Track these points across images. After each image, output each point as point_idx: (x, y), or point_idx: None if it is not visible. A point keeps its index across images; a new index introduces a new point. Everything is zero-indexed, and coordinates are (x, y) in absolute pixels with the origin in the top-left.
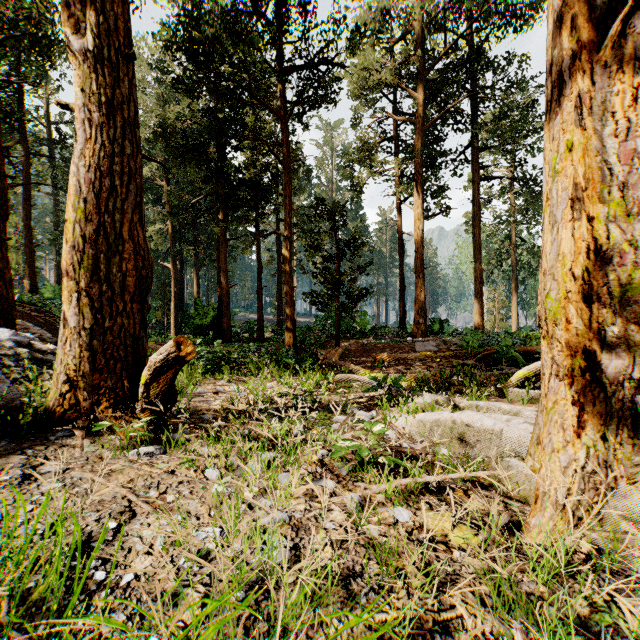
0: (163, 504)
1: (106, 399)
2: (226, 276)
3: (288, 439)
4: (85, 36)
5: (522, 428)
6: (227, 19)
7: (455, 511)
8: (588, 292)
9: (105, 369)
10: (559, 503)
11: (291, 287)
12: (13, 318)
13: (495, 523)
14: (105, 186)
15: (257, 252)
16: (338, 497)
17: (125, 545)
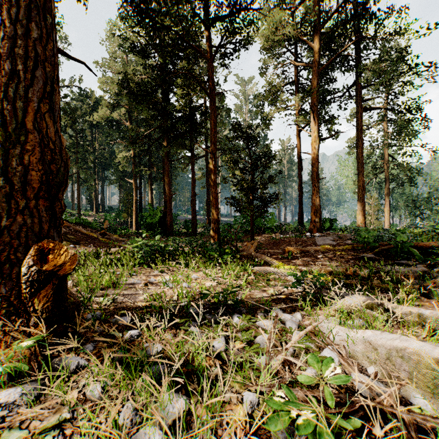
0: None
1: None
2: (169, 187)
3: (206, 361)
4: None
5: None
6: None
7: None
8: None
9: None
10: None
11: (216, 193)
12: None
13: None
14: (5, 70)
15: (191, 169)
16: None
17: None
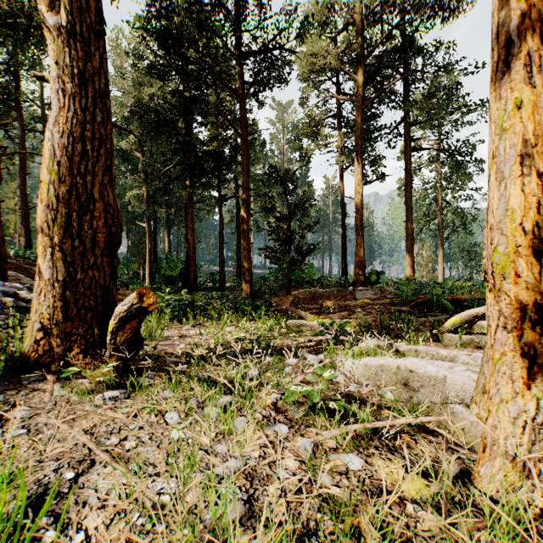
0: (121, 453)
1: (77, 345)
2: (193, 234)
3: (244, 382)
4: (59, 14)
5: (465, 375)
6: (192, 9)
7: (404, 458)
8: (537, 246)
9: (77, 318)
10: (509, 453)
11: (248, 243)
12: (5, 270)
13: (446, 473)
14: (77, 150)
15: (219, 213)
16: (291, 443)
17: (80, 499)
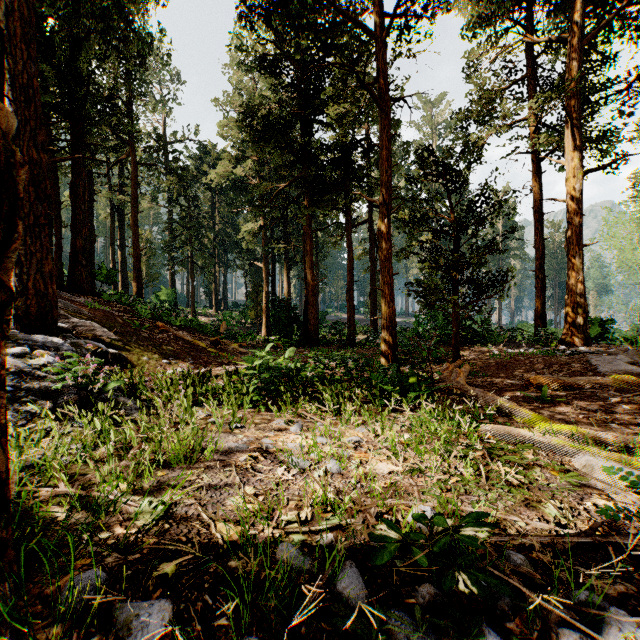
0: None
1: None
2: (312, 270)
3: None
4: None
5: None
6: None
7: None
8: None
9: None
10: None
11: (389, 274)
12: (53, 318)
13: None
14: None
15: (347, 241)
16: None
17: None
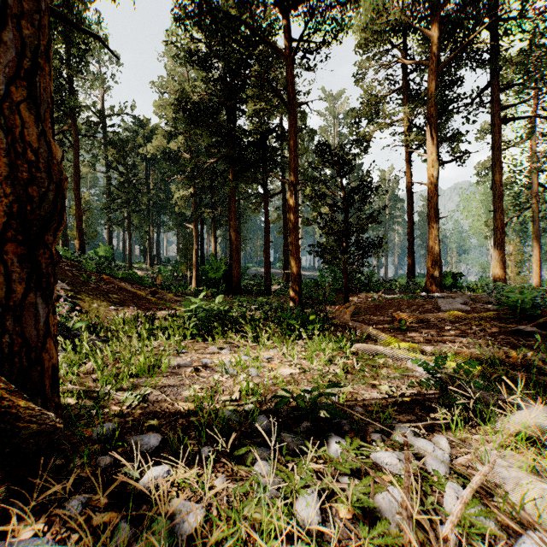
0: None
1: None
2: (236, 232)
3: None
4: None
5: None
6: None
7: None
8: None
9: None
10: None
11: (296, 238)
12: None
13: None
14: None
15: (264, 209)
16: None
17: None
